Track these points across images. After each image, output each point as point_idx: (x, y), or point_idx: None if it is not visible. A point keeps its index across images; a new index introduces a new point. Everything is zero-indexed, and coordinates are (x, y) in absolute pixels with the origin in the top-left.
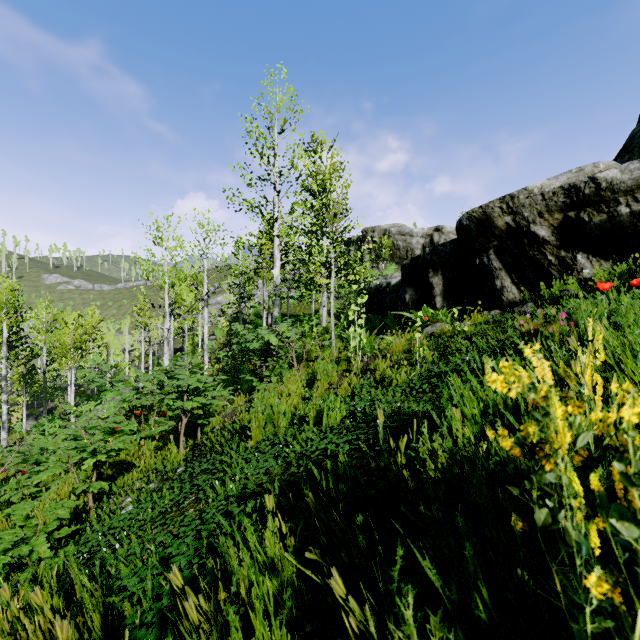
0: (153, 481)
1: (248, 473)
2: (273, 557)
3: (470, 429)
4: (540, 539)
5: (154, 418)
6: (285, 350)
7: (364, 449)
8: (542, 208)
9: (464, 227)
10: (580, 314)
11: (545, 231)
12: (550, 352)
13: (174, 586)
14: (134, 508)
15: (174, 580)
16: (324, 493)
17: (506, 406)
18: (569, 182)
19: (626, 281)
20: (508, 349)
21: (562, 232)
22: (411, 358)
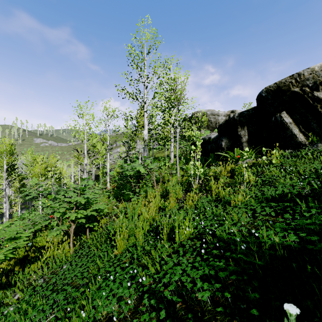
0: (45, 274)
1: (99, 303)
2: None
3: None
4: None
5: None
6: (149, 176)
7: None
8: None
9: (263, 97)
10: None
11: None
12: None
13: None
14: (4, 318)
15: None
16: None
17: None
18: None
19: None
20: None
21: None
22: (234, 182)
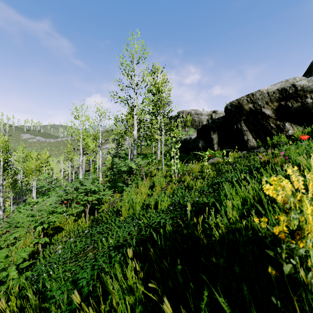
0: (72, 237)
1: (120, 234)
2: (131, 284)
3: (236, 213)
4: (287, 282)
5: (74, 205)
6: (139, 171)
7: (180, 223)
8: (268, 100)
9: (228, 110)
10: (291, 152)
11: (269, 111)
12: (275, 172)
13: (75, 302)
14: (62, 251)
15: (75, 299)
16: (159, 247)
17: (254, 200)
18: (281, 87)
19: (310, 136)
20: (252, 170)
21: (278, 112)
22: (202, 175)
